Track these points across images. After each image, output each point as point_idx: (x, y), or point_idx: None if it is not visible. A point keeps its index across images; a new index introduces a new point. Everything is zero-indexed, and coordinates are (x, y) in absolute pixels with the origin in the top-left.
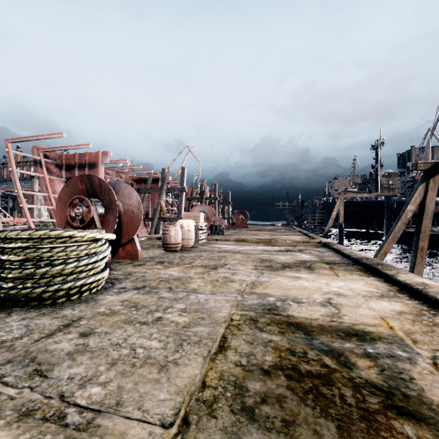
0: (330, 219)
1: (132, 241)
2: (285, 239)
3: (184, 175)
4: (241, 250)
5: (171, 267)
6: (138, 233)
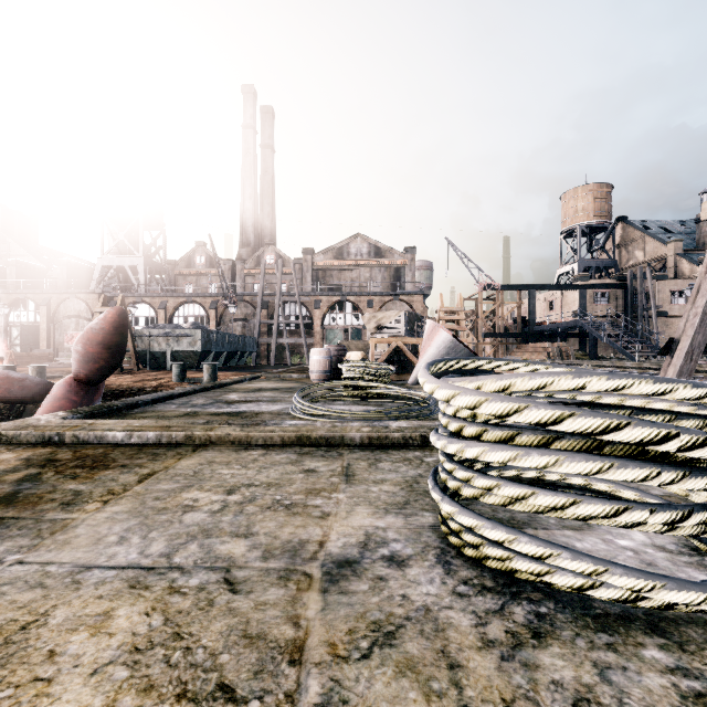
0: None
1: None
2: None
3: None
4: None
5: None
6: None
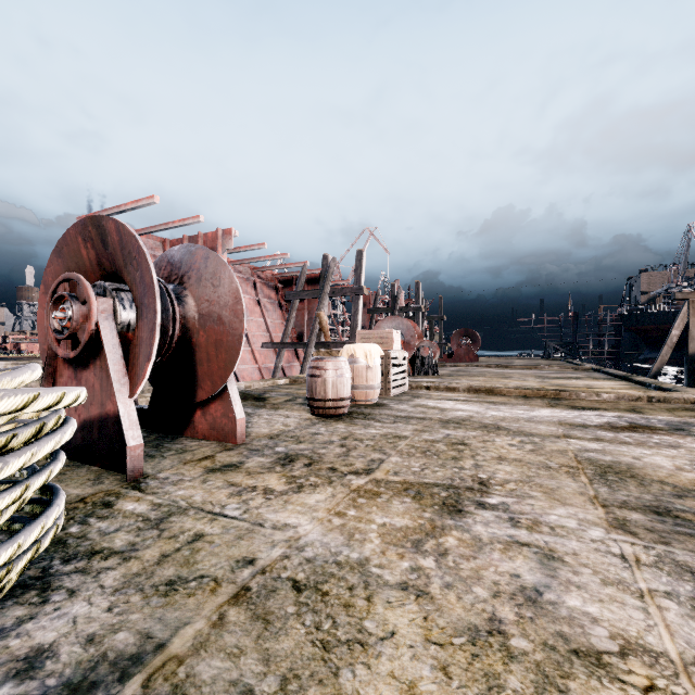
0: (664, 344)
1: (223, 394)
2: (597, 391)
3: (361, 265)
4: (501, 421)
5: (308, 485)
6: (285, 369)
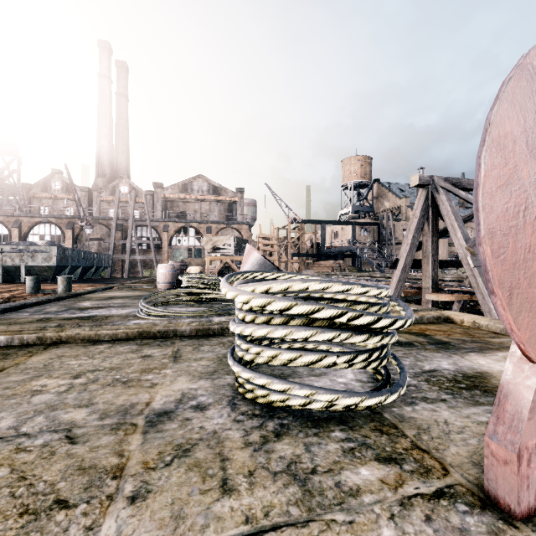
0: None
1: None
2: None
3: None
4: None
5: None
6: None
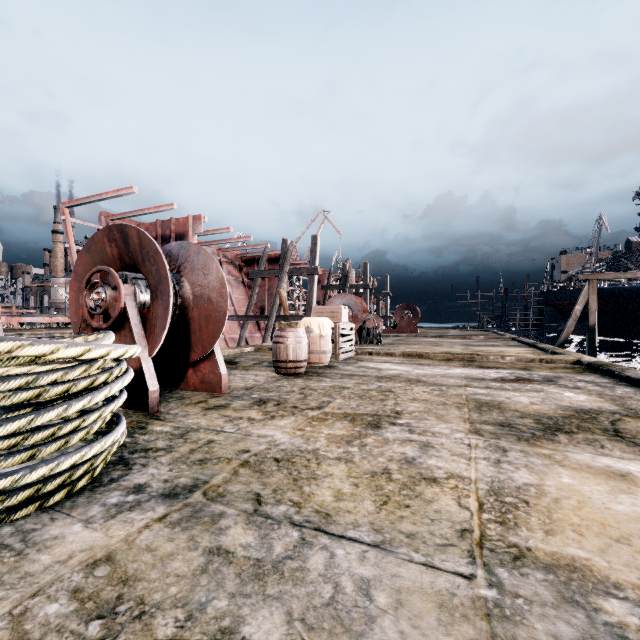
0: (570, 317)
1: (211, 356)
2: (502, 355)
3: (316, 249)
4: (422, 376)
5: (278, 416)
6: (248, 340)
